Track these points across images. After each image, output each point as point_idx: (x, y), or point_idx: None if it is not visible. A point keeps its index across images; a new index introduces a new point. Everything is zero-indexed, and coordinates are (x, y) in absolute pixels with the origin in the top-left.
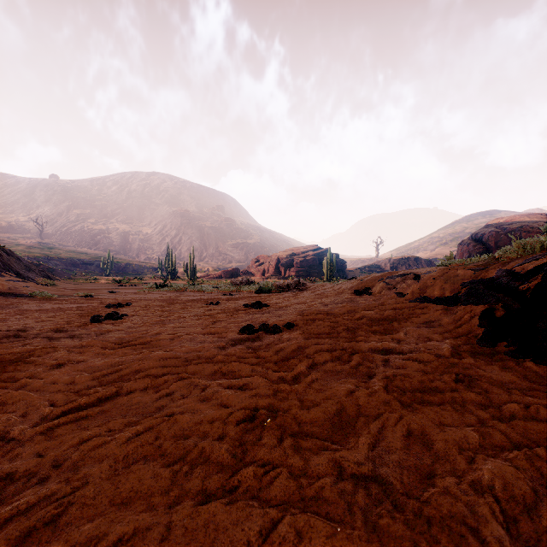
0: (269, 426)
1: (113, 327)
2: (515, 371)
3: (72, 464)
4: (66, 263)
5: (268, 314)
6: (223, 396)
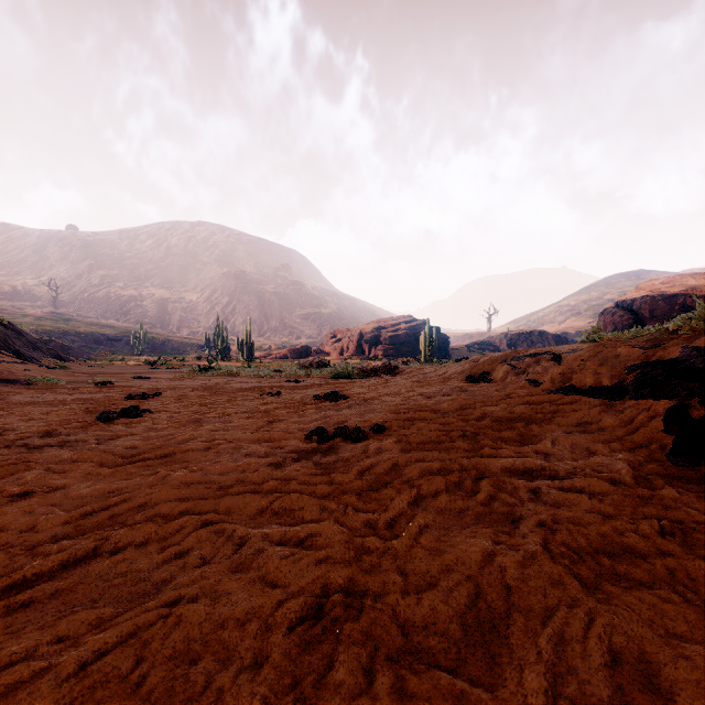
0: (349, 634)
1: (125, 430)
2: None
3: None
4: (86, 339)
5: (348, 410)
6: (270, 562)
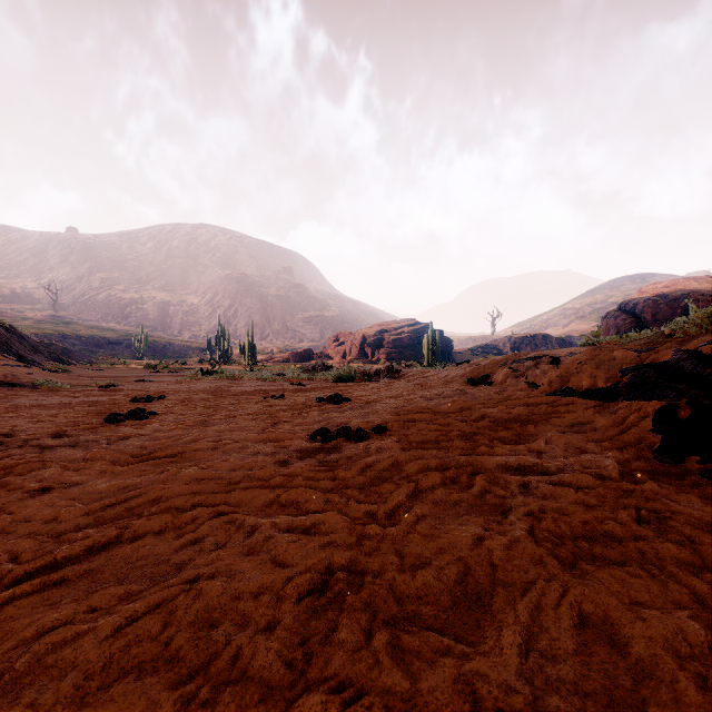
0: (350, 604)
1: (133, 431)
2: None
3: (12, 681)
4: (86, 343)
5: (350, 412)
6: (279, 546)
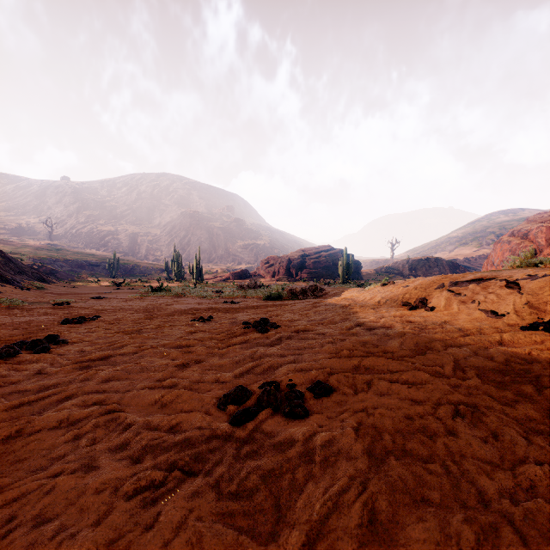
0: None
1: (6, 375)
2: None
3: None
4: (72, 265)
5: (278, 347)
6: None
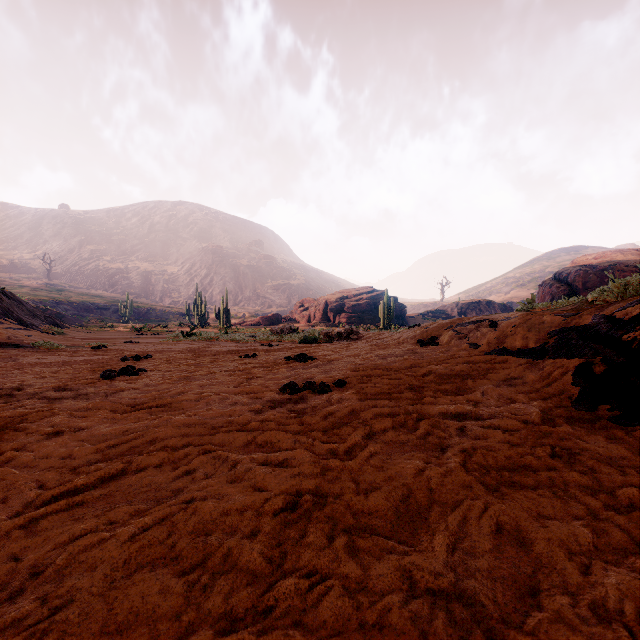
0: (316, 517)
1: (127, 385)
2: (626, 443)
3: (55, 572)
4: (77, 308)
5: (315, 368)
6: (257, 475)
